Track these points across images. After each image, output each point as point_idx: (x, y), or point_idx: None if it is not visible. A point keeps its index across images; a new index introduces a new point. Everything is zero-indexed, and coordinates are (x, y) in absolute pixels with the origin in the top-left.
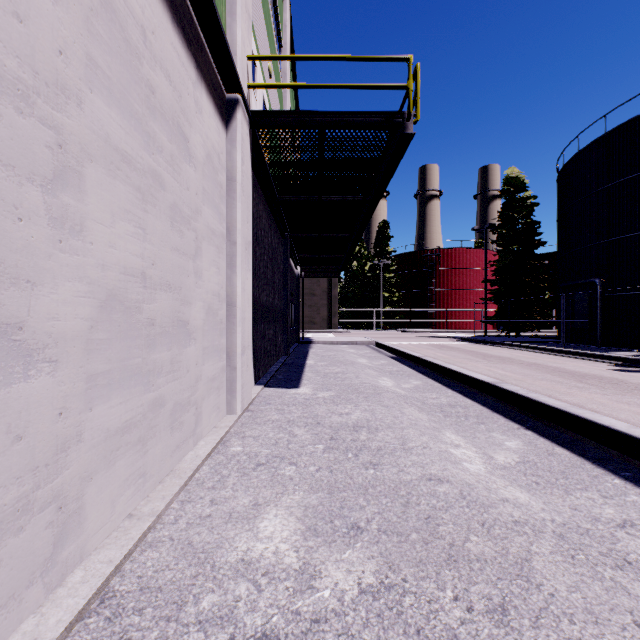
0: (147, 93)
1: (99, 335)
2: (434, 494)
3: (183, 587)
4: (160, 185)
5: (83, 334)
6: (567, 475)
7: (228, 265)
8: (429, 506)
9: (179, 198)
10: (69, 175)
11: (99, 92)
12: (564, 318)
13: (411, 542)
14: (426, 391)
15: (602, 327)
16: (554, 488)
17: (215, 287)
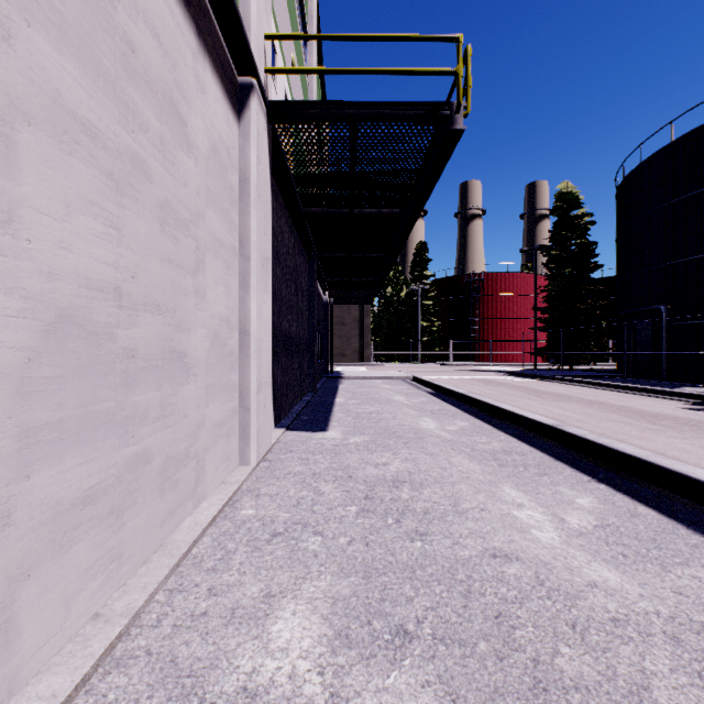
0: (124, 49)
1: (43, 371)
2: (502, 578)
3: None
4: (144, 174)
5: (14, 370)
6: (660, 544)
7: (241, 285)
8: (498, 597)
9: (173, 195)
10: None
11: (43, 29)
12: (625, 350)
13: (480, 657)
14: (475, 434)
15: (668, 360)
16: (647, 562)
17: (223, 311)
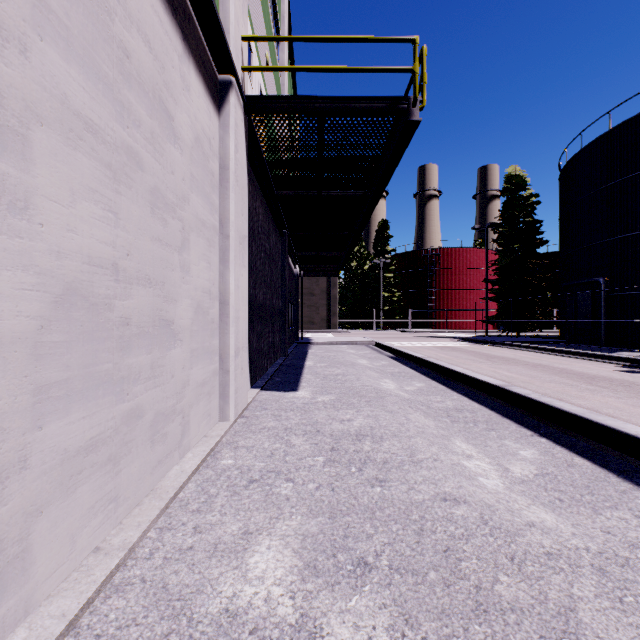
0: (120, 56)
1: (53, 337)
2: (451, 518)
3: None
4: (137, 164)
5: (29, 336)
6: (592, 490)
7: (220, 260)
8: (447, 534)
9: (161, 182)
10: (7, 137)
11: (53, 42)
12: (567, 318)
13: (430, 584)
14: (430, 394)
15: (606, 327)
16: (580, 506)
17: (205, 283)
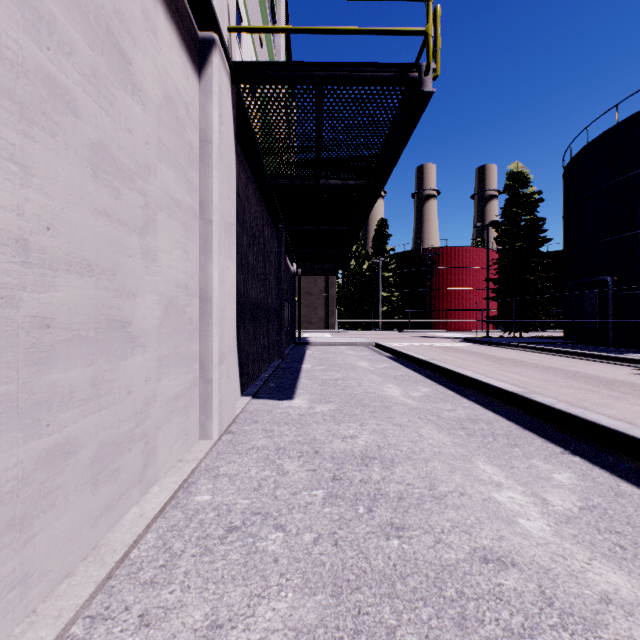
0: None
1: None
2: (501, 595)
3: None
4: (67, 105)
5: None
6: None
7: (201, 250)
8: (500, 627)
9: (111, 139)
10: None
11: None
12: (573, 318)
13: None
14: (439, 401)
15: (614, 327)
16: None
17: (180, 276)
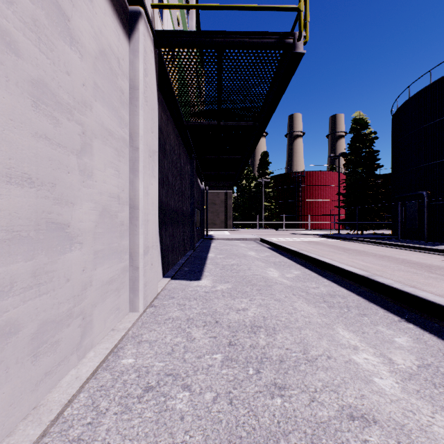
0: None
1: None
2: None
3: None
4: (7, 45)
5: None
6: None
7: (130, 169)
8: None
9: (51, 78)
10: None
11: None
12: (399, 220)
13: None
14: (306, 280)
15: (428, 227)
16: None
17: (113, 189)
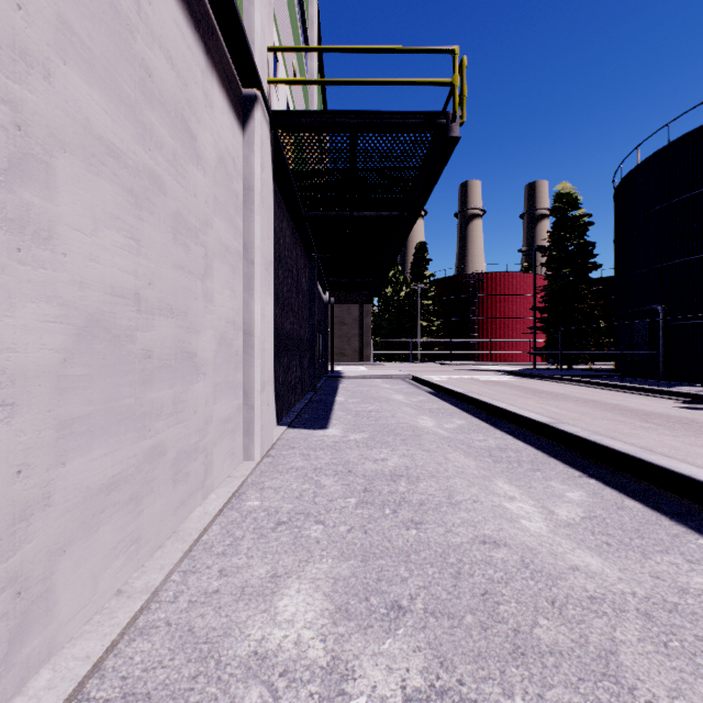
0: (142, 75)
1: (75, 370)
2: (490, 562)
3: (178, 693)
4: (159, 188)
5: (52, 369)
6: (642, 534)
7: (245, 288)
8: (485, 578)
9: (184, 206)
10: (32, 166)
11: (75, 65)
12: (622, 349)
13: (466, 627)
14: (471, 432)
15: (665, 359)
16: (629, 550)
17: (229, 313)
